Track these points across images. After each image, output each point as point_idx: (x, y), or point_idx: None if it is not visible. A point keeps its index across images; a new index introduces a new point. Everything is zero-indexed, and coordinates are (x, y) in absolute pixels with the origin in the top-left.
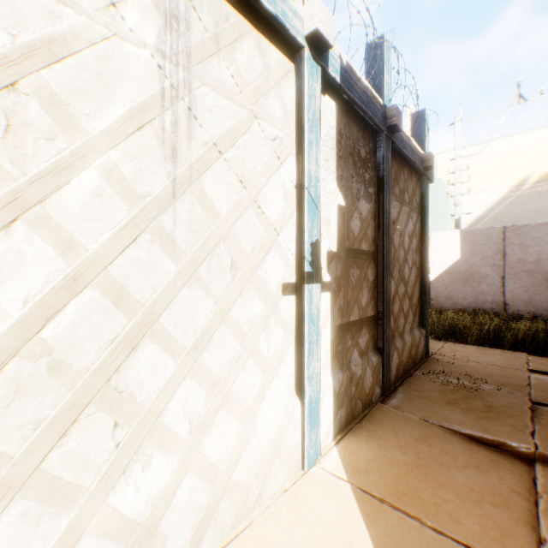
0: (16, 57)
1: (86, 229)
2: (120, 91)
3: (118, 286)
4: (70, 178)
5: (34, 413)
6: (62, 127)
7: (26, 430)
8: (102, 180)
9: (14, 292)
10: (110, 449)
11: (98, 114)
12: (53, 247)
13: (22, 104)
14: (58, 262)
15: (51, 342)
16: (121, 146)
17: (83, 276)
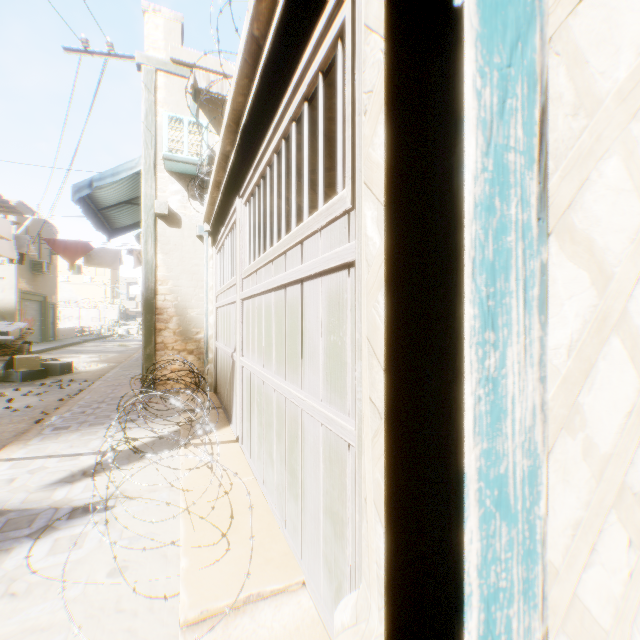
0: (548, 4)
1: (609, 244)
2: (626, 31)
3: (632, 330)
4: (587, 170)
5: (570, 512)
6: (580, 96)
7: (565, 535)
8: (622, 168)
9: (551, 336)
10: (622, 578)
11: (608, 71)
12: (585, 270)
13: (552, 70)
14: (590, 293)
15: (583, 410)
16: (637, 114)
17: (607, 314)
